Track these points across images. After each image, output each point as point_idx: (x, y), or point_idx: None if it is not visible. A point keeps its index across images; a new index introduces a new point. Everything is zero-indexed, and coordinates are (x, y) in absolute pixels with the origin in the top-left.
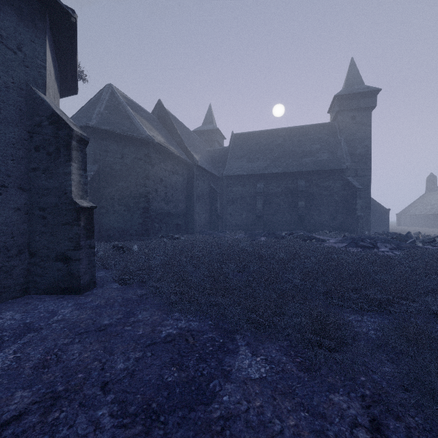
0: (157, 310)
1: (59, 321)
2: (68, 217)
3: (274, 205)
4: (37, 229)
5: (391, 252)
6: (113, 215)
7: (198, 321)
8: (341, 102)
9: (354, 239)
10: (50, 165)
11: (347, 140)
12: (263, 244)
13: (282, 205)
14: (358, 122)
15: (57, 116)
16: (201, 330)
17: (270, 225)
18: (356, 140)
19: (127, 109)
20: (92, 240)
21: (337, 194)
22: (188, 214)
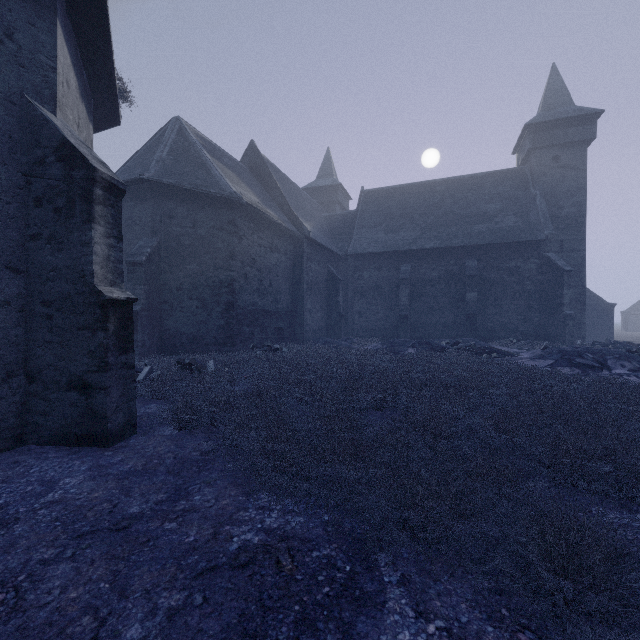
0: (230, 485)
1: (52, 505)
2: (87, 317)
3: (428, 299)
4: (39, 336)
5: (635, 375)
6: (180, 315)
7: (302, 513)
8: (535, 134)
9: (565, 352)
10: (59, 230)
11: (545, 195)
12: (412, 360)
13: (441, 299)
14: (565, 165)
15: (70, 147)
16: (308, 538)
17: (421, 329)
18: (560, 194)
19: (202, 154)
20: (129, 355)
21: (530, 280)
22: (295, 313)
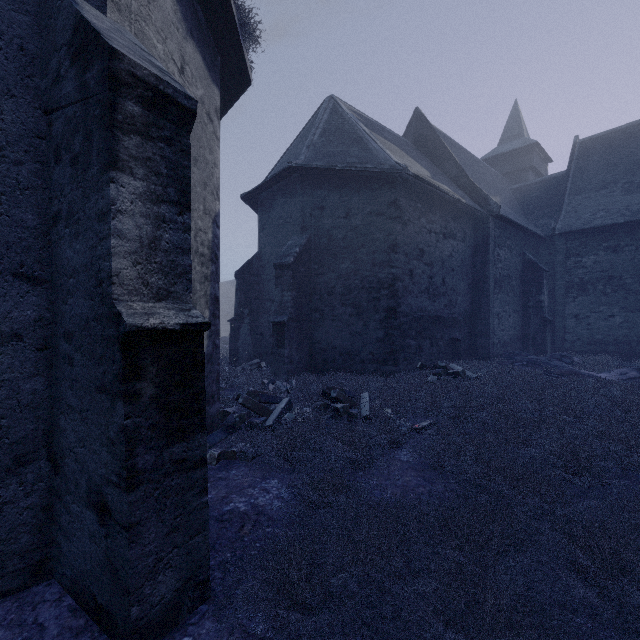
0: None
1: None
2: (105, 367)
3: None
4: (63, 394)
5: None
6: (331, 324)
7: None
8: None
9: None
10: (76, 197)
11: None
12: None
13: None
14: None
15: (83, 26)
16: None
17: None
18: None
19: (358, 128)
20: (193, 440)
21: None
22: (476, 318)
